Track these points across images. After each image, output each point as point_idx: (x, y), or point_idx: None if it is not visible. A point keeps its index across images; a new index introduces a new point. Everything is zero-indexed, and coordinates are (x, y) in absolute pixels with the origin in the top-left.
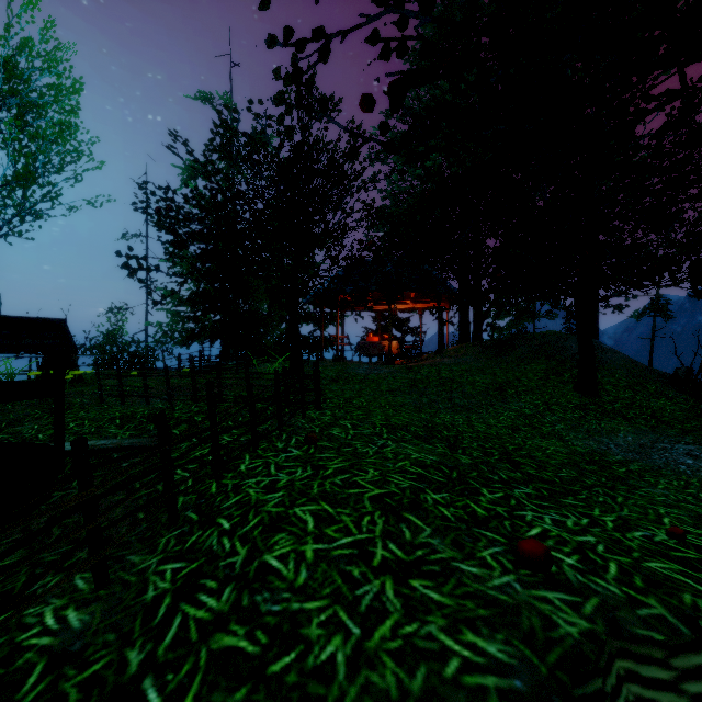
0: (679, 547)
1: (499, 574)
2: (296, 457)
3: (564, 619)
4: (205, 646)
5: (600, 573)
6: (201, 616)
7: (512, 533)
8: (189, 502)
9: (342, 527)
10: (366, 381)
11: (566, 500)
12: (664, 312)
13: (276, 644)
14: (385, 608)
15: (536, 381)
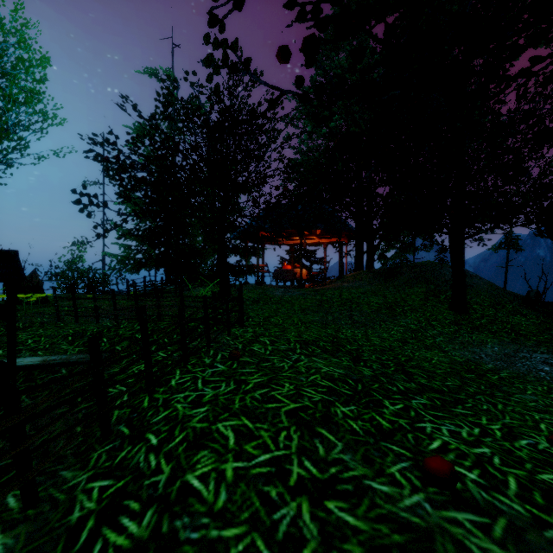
0: None
1: (409, 492)
2: (221, 372)
3: (477, 544)
4: None
5: (502, 489)
6: (120, 544)
7: (416, 447)
8: (122, 416)
9: (261, 443)
10: (282, 301)
11: (457, 409)
12: (516, 246)
13: None
14: (302, 534)
15: (419, 301)
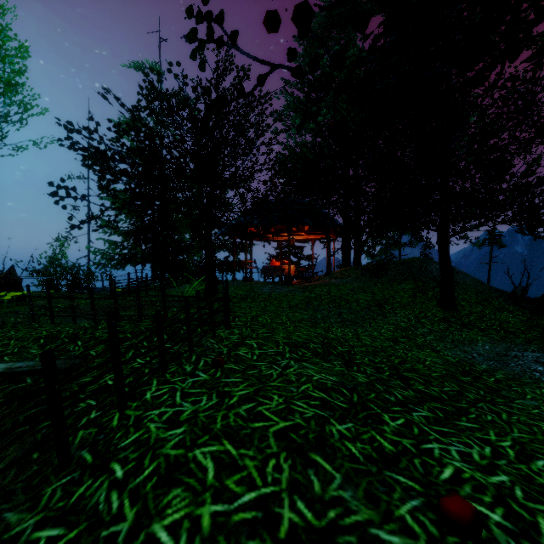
0: None
1: None
2: (203, 383)
3: None
4: None
5: (533, 535)
6: None
7: (426, 477)
8: (87, 438)
9: (245, 476)
10: (270, 299)
11: (461, 423)
12: (499, 243)
13: None
14: None
15: (407, 298)
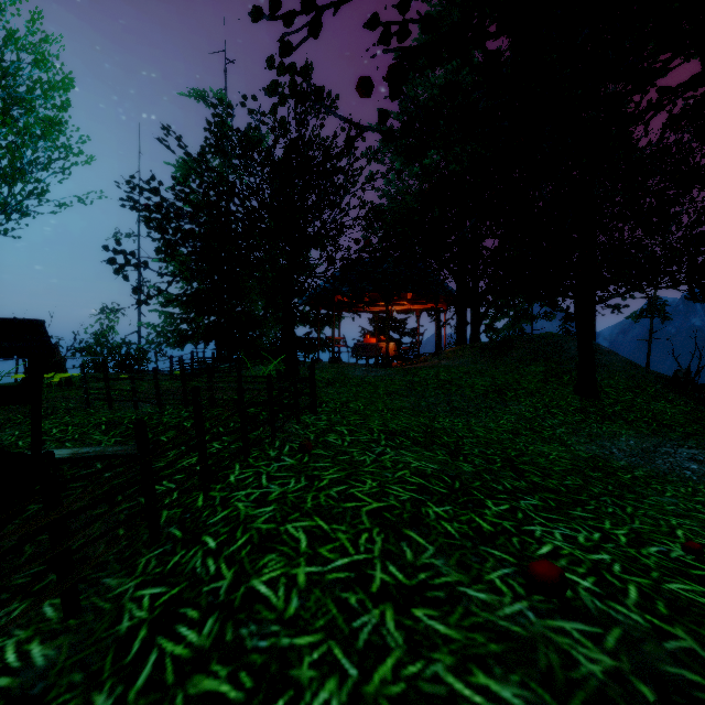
0: (698, 564)
1: (510, 600)
2: (289, 467)
3: (585, 655)
4: (182, 691)
5: (620, 597)
6: (179, 653)
7: (522, 552)
8: (173, 517)
9: (338, 546)
10: (363, 383)
11: (575, 512)
12: (661, 313)
13: (263, 689)
14: (385, 643)
15: (536, 383)
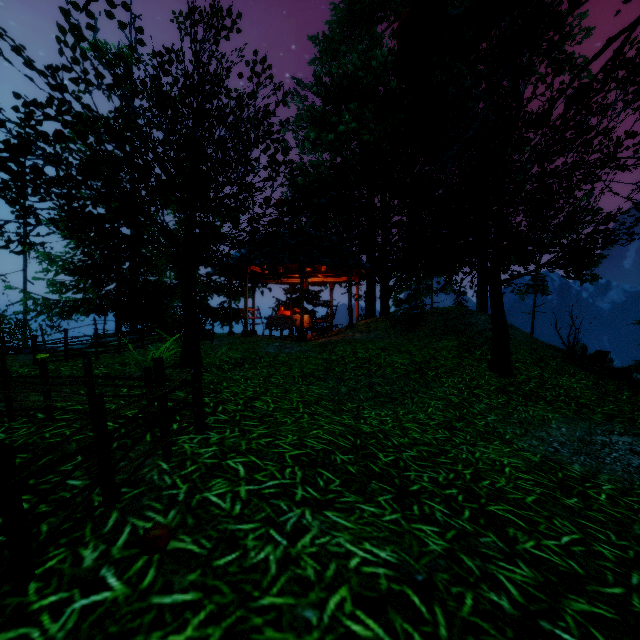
0: None
1: None
2: (104, 615)
3: None
4: None
5: None
6: None
7: None
8: None
9: None
10: (276, 363)
11: None
12: (545, 290)
13: None
14: None
15: (452, 359)
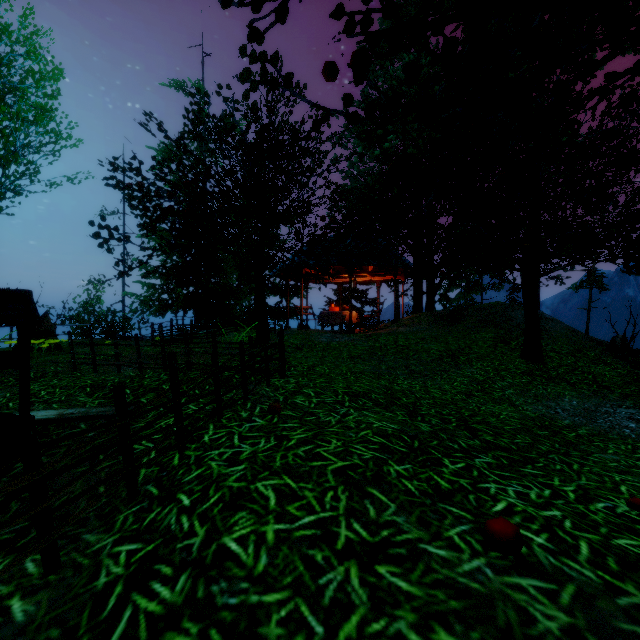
0: None
1: (469, 557)
2: (260, 427)
3: (541, 611)
4: None
5: (572, 554)
6: (152, 610)
7: (478, 509)
8: (150, 475)
9: (305, 503)
10: (329, 348)
11: (526, 469)
12: (599, 284)
13: None
14: (350, 600)
15: (486, 348)
